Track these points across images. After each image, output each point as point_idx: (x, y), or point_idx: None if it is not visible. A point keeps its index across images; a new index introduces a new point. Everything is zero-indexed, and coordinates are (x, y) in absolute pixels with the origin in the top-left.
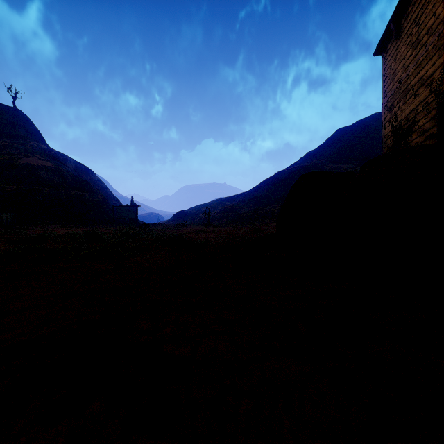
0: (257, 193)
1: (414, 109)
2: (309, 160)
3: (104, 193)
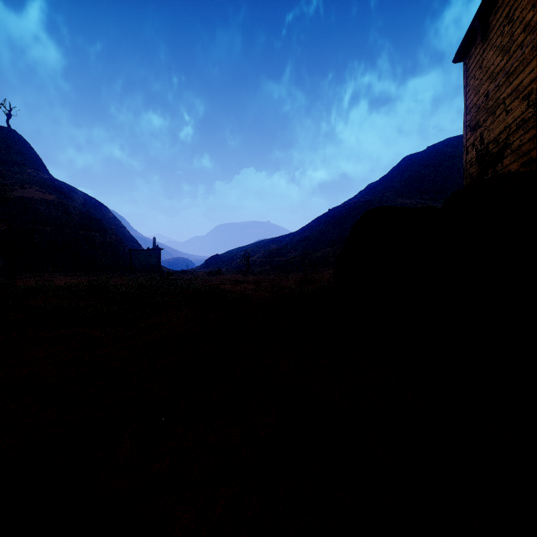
0: (307, 234)
1: (506, 129)
2: (370, 194)
3: (120, 234)
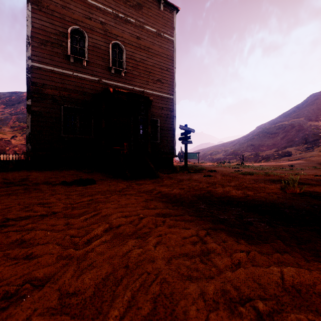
0: (252, 142)
1: None
2: (287, 118)
3: None
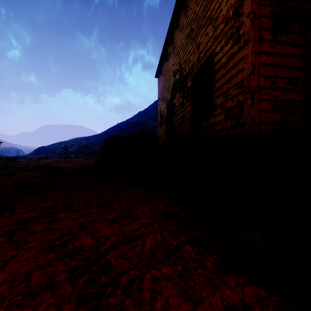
0: (105, 136)
1: (163, 109)
2: (139, 117)
3: None
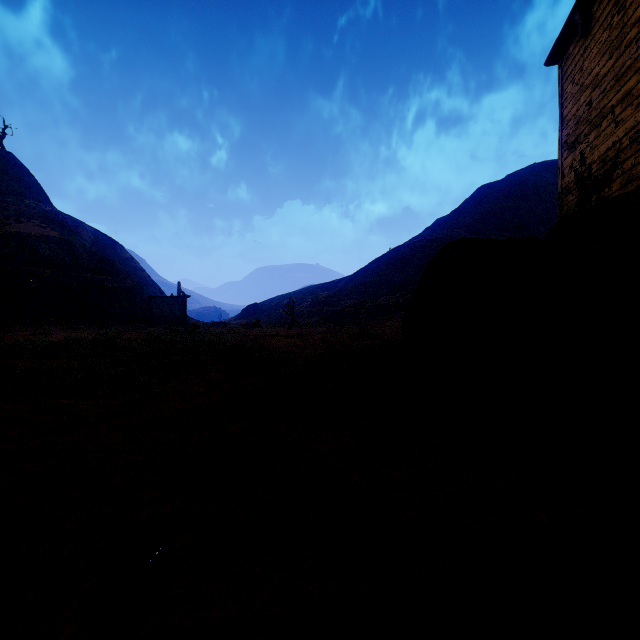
0: (364, 279)
1: (615, 144)
2: (439, 231)
3: (138, 278)
